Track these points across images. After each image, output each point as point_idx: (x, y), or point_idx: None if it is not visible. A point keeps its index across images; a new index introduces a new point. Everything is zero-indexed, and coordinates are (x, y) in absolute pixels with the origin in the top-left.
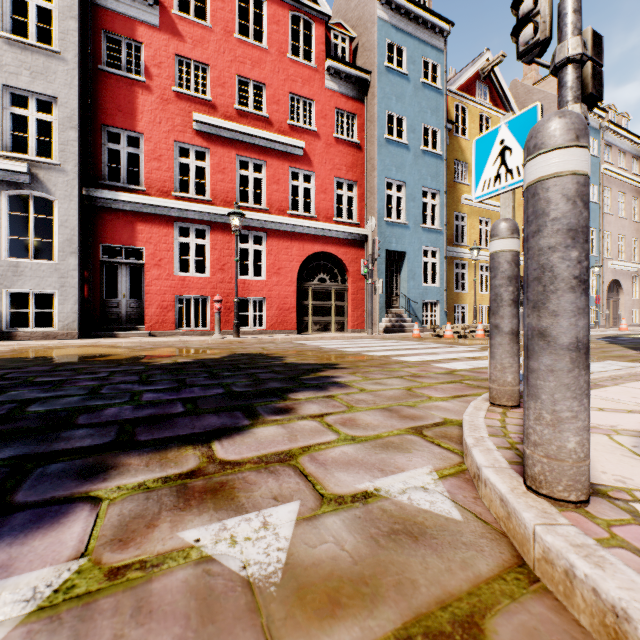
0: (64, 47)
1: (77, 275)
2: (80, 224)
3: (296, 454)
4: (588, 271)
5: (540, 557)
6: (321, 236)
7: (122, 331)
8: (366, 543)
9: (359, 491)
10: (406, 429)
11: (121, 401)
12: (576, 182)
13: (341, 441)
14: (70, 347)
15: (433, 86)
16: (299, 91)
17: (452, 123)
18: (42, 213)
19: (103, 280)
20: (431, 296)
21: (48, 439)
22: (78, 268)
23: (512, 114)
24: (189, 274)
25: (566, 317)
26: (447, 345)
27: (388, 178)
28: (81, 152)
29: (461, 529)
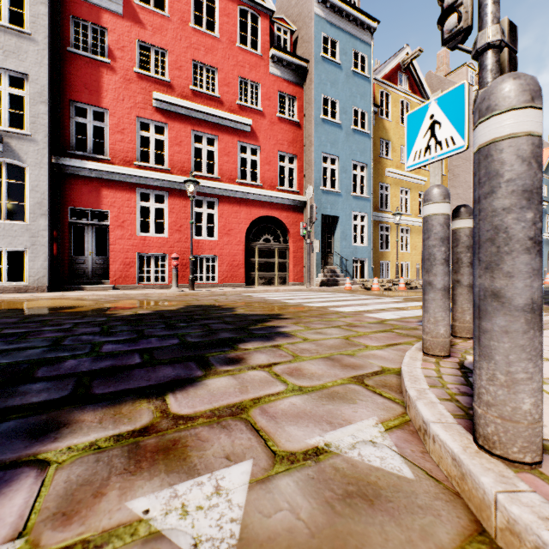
0: (35, 29)
1: (47, 235)
2: (50, 189)
3: (247, 406)
4: (541, 232)
5: (504, 527)
6: (266, 202)
7: (88, 285)
8: (322, 509)
9: (310, 447)
10: (348, 378)
11: (81, 353)
12: (531, 143)
13: (289, 392)
14: (40, 300)
15: (362, 74)
16: (247, 75)
17: (378, 107)
18: (15, 179)
19: (71, 239)
20: (360, 254)
21: (4, 394)
22: (48, 228)
23: (441, 92)
24: (149, 234)
25: (521, 278)
26: (375, 297)
27: (324, 152)
28: (51, 124)
29: (415, 489)
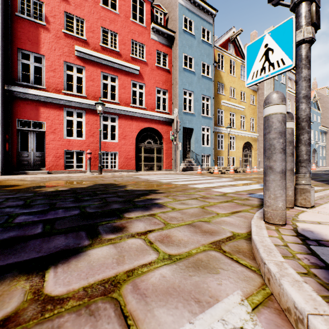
0: None
1: (0, 137)
2: (2, 106)
3: (120, 281)
4: None
5: None
6: (148, 119)
7: (31, 171)
8: None
9: None
10: (209, 244)
11: None
12: None
13: (160, 261)
14: None
15: (207, 42)
16: (136, 39)
17: (216, 63)
18: None
19: (18, 140)
20: (206, 152)
21: None
22: (1, 133)
23: (273, 27)
24: (72, 138)
25: None
26: (216, 177)
27: (184, 89)
28: (3, 63)
29: None
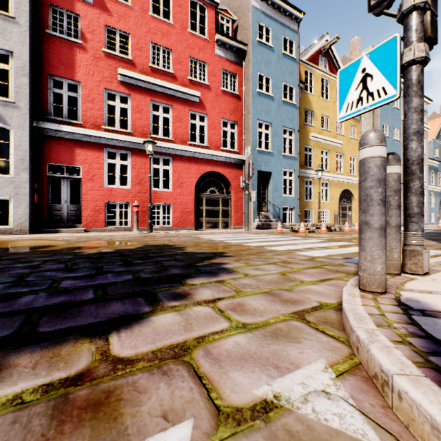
0: (18, 14)
1: (28, 186)
2: (31, 148)
3: (191, 347)
4: None
5: None
6: (212, 160)
7: (64, 228)
8: None
9: (258, 400)
10: (290, 314)
11: (40, 288)
12: None
13: (233, 329)
14: (21, 240)
15: (290, 56)
16: (196, 56)
17: (303, 83)
18: (5, 141)
19: (49, 190)
20: (289, 203)
21: None
22: (29, 181)
23: (372, 47)
24: (115, 186)
25: None
26: (302, 238)
27: (259, 120)
28: (32, 94)
29: None
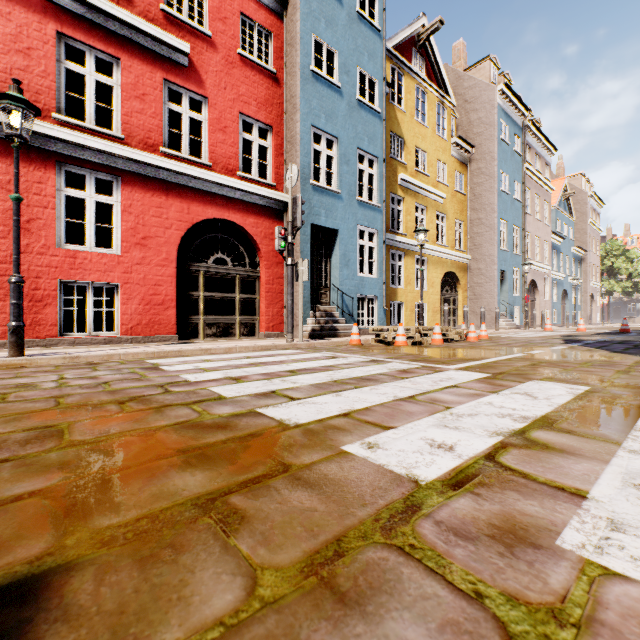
0: None
1: None
2: None
3: None
4: None
5: None
6: (218, 195)
7: None
8: None
9: None
10: None
11: None
12: None
13: None
14: None
15: (371, 23)
16: None
17: (389, 85)
18: None
19: None
20: (368, 290)
21: None
22: None
23: None
24: None
25: None
26: (419, 363)
27: (315, 127)
28: None
29: None
